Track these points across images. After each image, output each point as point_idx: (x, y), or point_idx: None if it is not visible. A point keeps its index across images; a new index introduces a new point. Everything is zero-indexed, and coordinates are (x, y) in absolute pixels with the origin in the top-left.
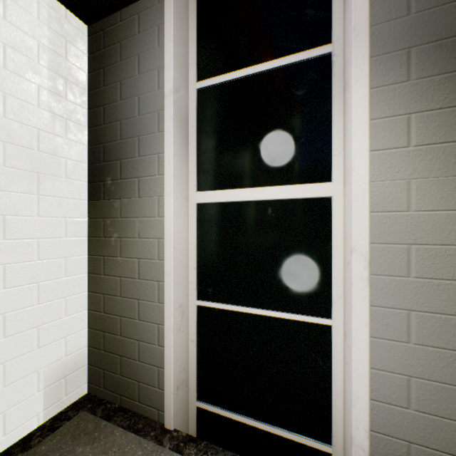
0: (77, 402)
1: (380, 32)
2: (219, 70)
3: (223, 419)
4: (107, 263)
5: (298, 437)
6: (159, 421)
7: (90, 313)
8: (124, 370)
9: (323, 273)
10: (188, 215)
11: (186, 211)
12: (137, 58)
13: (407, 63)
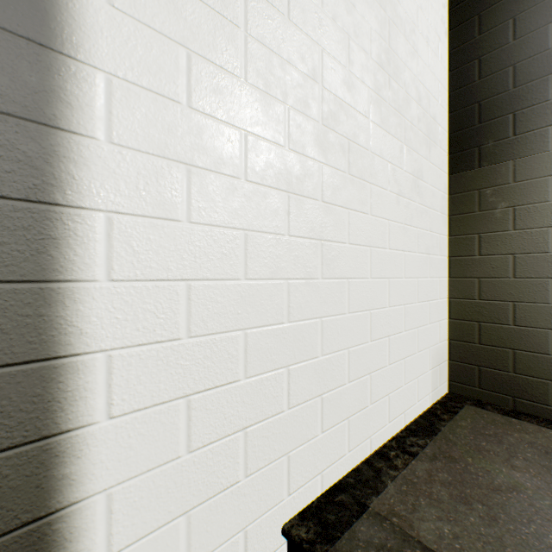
0: (447, 396)
1: None
2: None
3: None
4: (484, 242)
5: None
6: None
7: (452, 301)
8: (520, 367)
9: None
10: None
11: None
12: None
13: None
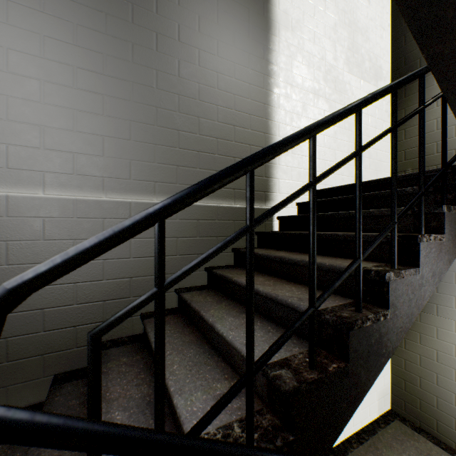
0: (388, 412)
1: None
2: None
3: None
4: (407, 343)
5: None
6: None
7: (392, 365)
8: (422, 408)
9: None
10: None
11: None
12: None
13: None
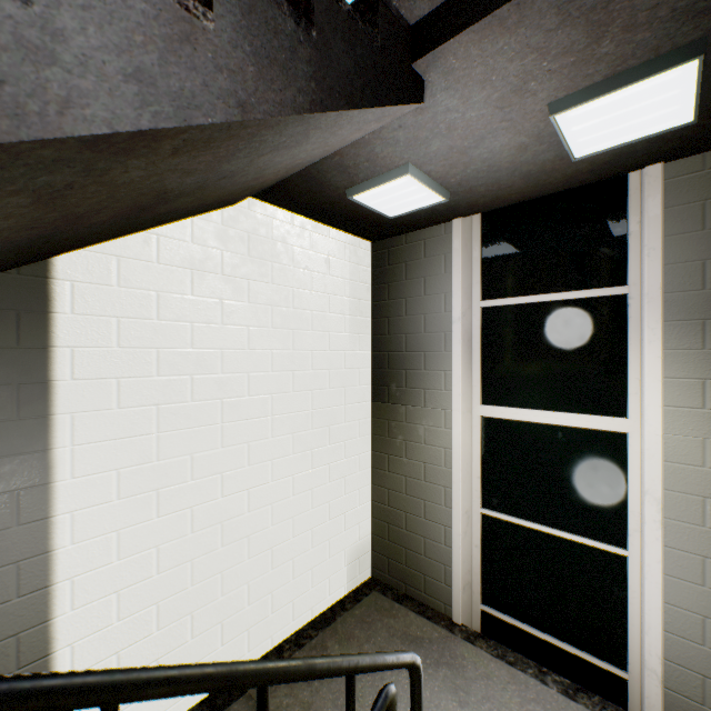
0: (366, 582)
1: (674, 300)
2: (505, 292)
3: (509, 626)
4: (391, 462)
5: (590, 657)
6: (446, 614)
7: (374, 504)
8: (409, 562)
9: (618, 505)
10: (472, 426)
11: (470, 423)
12: (422, 280)
13: (701, 332)
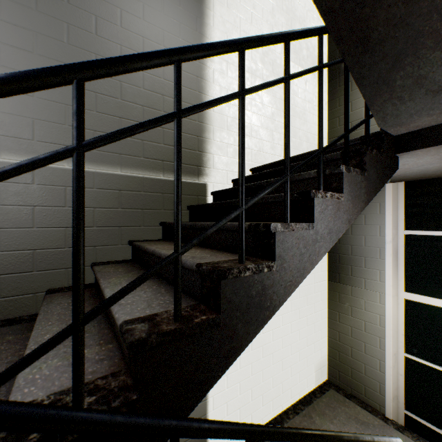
0: (324, 382)
1: None
2: (422, 227)
3: (425, 427)
4: (341, 316)
5: None
6: (380, 411)
7: (329, 338)
8: (353, 376)
9: None
10: (397, 303)
11: (396, 302)
12: (363, 216)
13: None
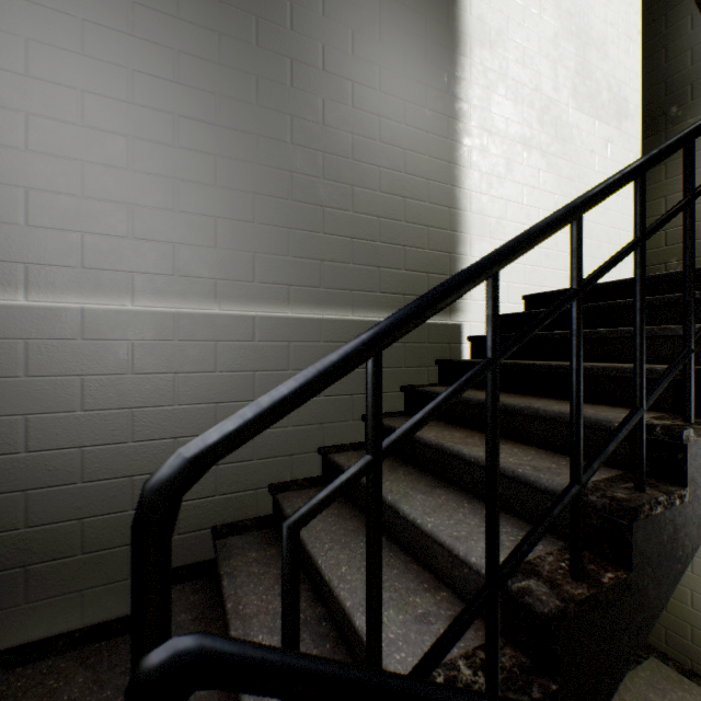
0: None
1: None
2: None
3: None
4: None
5: None
6: None
7: None
8: (696, 640)
9: None
10: None
11: None
12: None
13: None
